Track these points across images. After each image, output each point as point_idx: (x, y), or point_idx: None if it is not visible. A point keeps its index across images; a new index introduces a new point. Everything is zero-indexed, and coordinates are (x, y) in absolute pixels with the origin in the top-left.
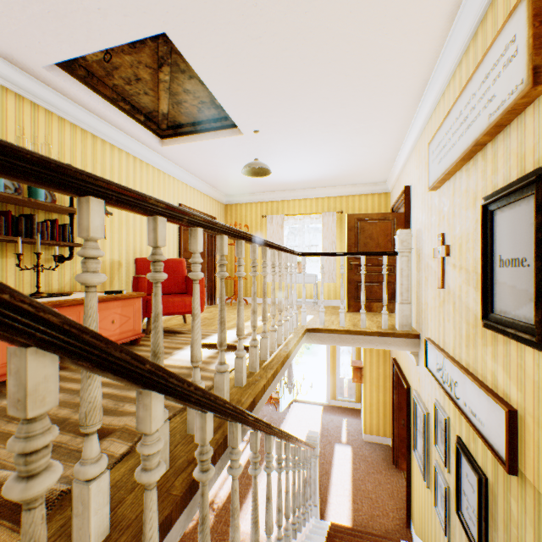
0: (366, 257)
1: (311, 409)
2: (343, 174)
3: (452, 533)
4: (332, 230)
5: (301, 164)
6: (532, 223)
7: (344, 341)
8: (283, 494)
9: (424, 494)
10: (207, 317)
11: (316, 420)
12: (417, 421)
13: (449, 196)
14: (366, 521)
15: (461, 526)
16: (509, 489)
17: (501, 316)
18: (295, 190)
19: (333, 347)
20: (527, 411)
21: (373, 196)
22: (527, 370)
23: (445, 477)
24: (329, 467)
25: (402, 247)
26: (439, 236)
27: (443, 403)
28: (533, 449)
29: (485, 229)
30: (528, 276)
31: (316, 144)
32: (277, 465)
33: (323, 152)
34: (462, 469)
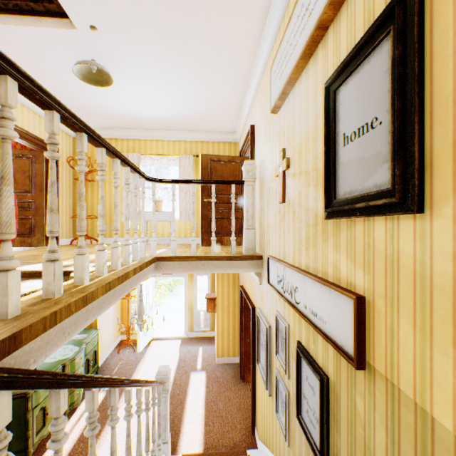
0: (218, 195)
1: (170, 344)
2: (198, 116)
3: (292, 436)
4: (188, 172)
5: (154, 95)
6: (386, 71)
7: (195, 268)
8: (133, 439)
9: (267, 401)
10: (35, 254)
11: (174, 354)
12: (260, 336)
13: (289, 111)
14: (217, 440)
15: (301, 429)
16: (354, 386)
17: (347, 196)
18: (152, 131)
19: (191, 284)
20: (377, 293)
21: (224, 145)
22: (377, 247)
23: (286, 383)
24: (184, 396)
25: (248, 177)
26: (280, 153)
27: (284, 313)
28: (385, 335)
29: (328, 113)
30: (380, 136)
31: (168, 68)
32: (88, 426)
33: (176, 82)
34: (303, 373)
